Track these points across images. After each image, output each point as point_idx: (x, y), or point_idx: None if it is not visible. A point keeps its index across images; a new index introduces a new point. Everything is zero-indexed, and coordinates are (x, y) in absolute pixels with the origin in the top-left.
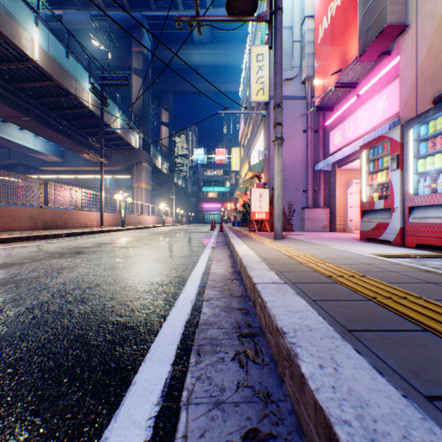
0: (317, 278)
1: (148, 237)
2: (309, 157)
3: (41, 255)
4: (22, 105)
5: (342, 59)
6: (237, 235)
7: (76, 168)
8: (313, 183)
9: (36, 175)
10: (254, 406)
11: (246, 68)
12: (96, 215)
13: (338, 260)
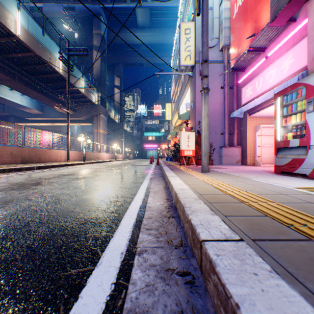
0: (277, 229)
1: (101, 169)
2: (226, 107)
3: (3, 186)
4: (9, 70)
5: (255, 27)
6: (170, 168)
7: (52, 119)
8: (229, 127)
9: (23, 123)
10: None
11: (176, 44)
12: (64, 152)
13: (276, 197)
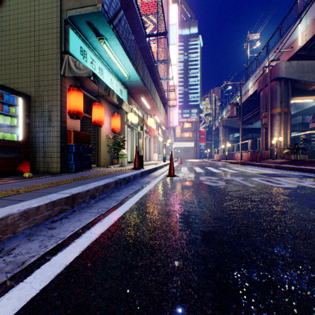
0: None
1: None
2: None
3: None
4: None
5: None
6: None
7: None
8: None
9: None
10: (40, 233)
11: None
12: None
13: None
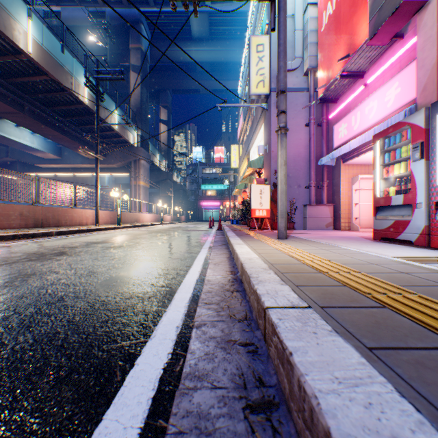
0: (352, 298)
1: (142, 235)
2: (312, 151)
3: (18, 256)
4: (16, 100)
5: (350, 45)
6: (236, 233)
7: (73, 166)
8: (316, 179)
9: (34, 172)
10: None
11: (246, 63)
12: (91, 212)
13: (363, 267)
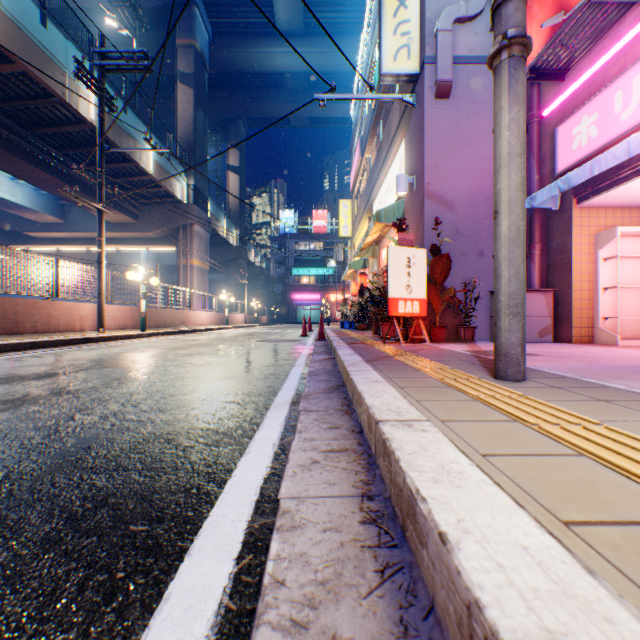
0: None
1: (163, 354)
2: None
3: None
4: None
5: None
6: (361, 354)
7: (86, 235)
8: None
9: (23, 245)
10: None
11: (365, 54)
12: (92, 308)
13: None
